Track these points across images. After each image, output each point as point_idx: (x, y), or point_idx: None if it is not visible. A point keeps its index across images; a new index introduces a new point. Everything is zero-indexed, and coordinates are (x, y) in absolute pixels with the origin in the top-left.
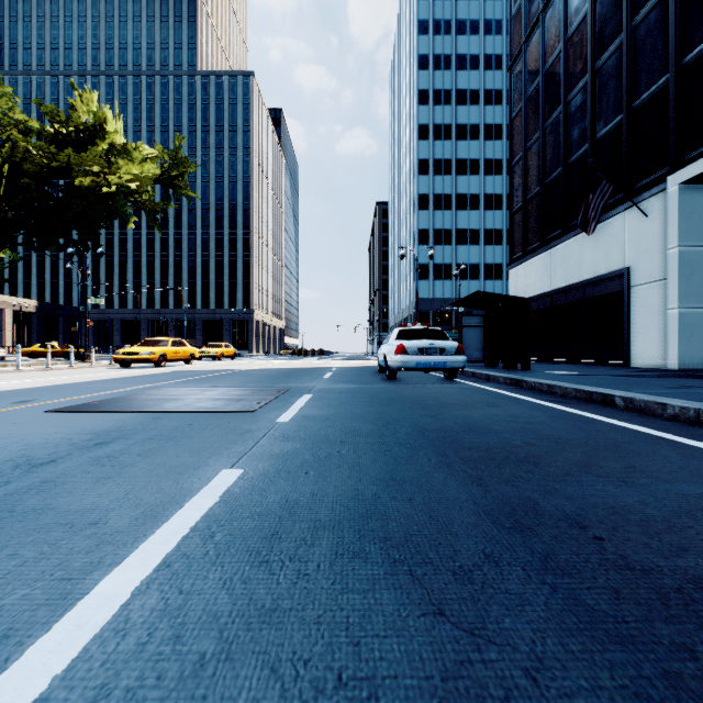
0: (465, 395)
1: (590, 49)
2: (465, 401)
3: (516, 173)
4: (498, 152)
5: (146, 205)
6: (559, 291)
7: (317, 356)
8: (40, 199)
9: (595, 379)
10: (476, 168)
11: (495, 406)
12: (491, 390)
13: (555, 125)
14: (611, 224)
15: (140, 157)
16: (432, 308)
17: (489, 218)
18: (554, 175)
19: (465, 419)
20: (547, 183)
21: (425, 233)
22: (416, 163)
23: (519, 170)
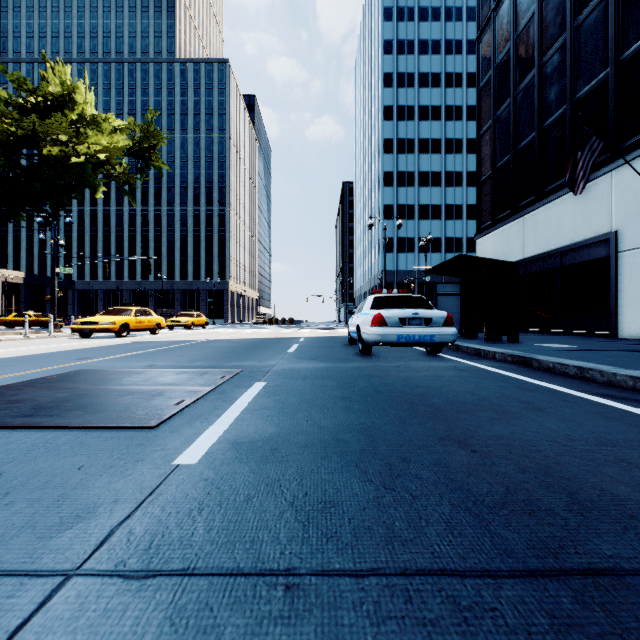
0: (474, 384)
1: (569, 5)
2: (484, 397)
3: (484, 142)
4: (458, 132)
5: (120, 178)
6: (533, 259)
7: (288, 324)
8: (6, 167)
9: (622, 357)
10: (437, 147)
11: (543, 411)
12: (499, 373)
13: (527, 90)
14: (594, 186)
15: (109, 127)
16: (396, 279)
17: (450, 194)
18: (526, 140)
19: (526, 451)
20: (519, 150)
21: (389, 208)
22: (381, 142)
23: (487, 140)
